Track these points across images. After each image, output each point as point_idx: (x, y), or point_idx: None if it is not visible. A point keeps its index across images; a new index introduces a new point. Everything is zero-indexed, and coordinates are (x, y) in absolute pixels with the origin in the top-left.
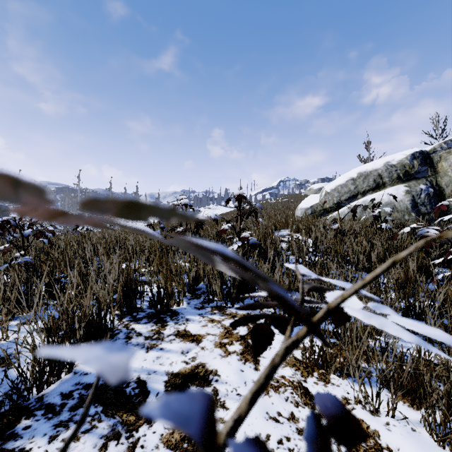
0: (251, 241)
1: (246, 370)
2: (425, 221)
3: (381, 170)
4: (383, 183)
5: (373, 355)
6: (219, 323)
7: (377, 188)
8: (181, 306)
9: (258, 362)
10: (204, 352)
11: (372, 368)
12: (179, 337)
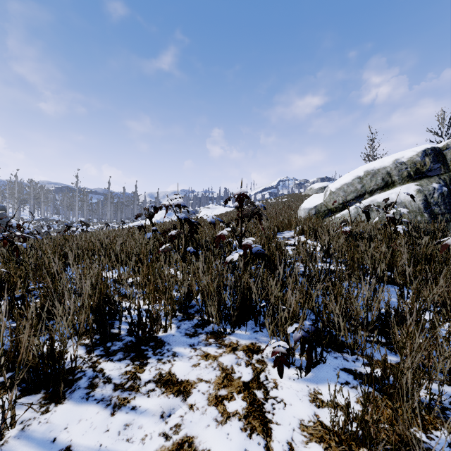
0: (254, 250)
1: (252, 450)
2: (443, 223)
3: (389, 168)
4: (393, 182)
5: (428, 416)
6: (215, 360)
7: (386, 187)
8: (169, 332)
9: (269, 434)
10: (193, 414)
11: (434, 442)
12: (160, 386)
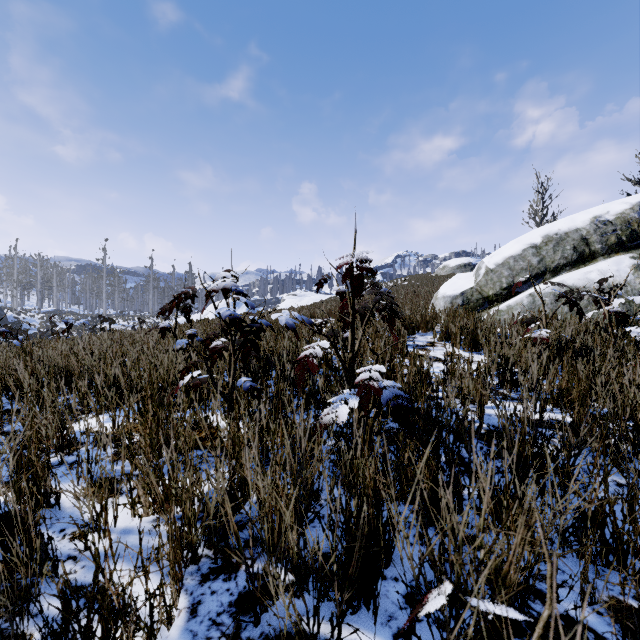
0: (386, 395)
1: None
2: None
3: (585, 230)
4: (592, 253)
5: None
6: None
7: (580, 262)
8: (163, 636)
9: None
10: None
11: None
12: None
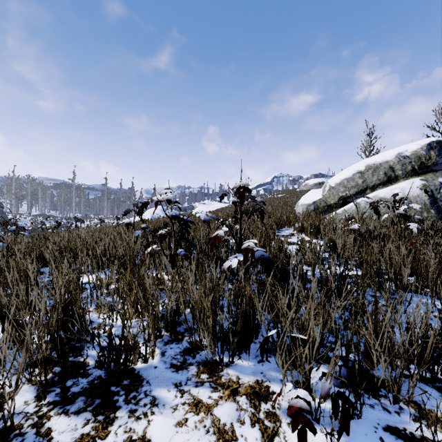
0: (257, 254)
1: None
2: None
3: (392, 162)
4: (396, 177)
5: None
6: (208, 413)
7: (388, 182)
8: (150, 362)
9: None
10: None
11: None
12: None
